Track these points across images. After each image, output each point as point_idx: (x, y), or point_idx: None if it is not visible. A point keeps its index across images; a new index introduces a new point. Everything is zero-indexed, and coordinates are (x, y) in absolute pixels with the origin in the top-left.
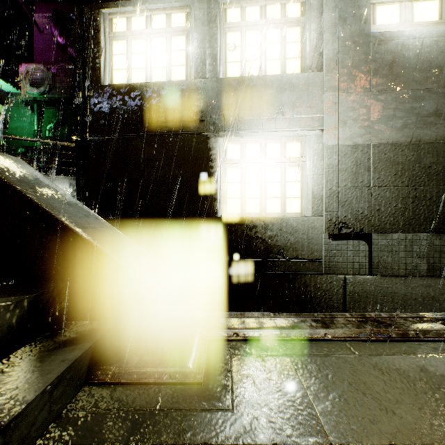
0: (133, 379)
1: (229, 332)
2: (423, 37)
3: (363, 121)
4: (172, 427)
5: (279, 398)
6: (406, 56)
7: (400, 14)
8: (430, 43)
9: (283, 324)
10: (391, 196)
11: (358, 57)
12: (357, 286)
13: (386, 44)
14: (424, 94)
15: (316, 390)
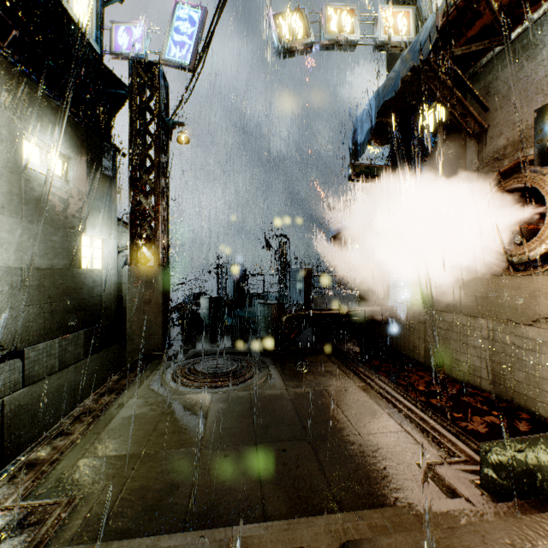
0: (48, 538)
1: (29, 484)
2: (57, 187)
3: (18, 245)
4: (106, 505)
5: (112, 464)
6: (47, 197)
7: (41, 157)
8: (60, 193)
9: (45, 453)
10: (38, 312)
11: (14, 183)
12: (14, 403)
13: (35, 181)
14: (57, 231)
15: (115, 451)
